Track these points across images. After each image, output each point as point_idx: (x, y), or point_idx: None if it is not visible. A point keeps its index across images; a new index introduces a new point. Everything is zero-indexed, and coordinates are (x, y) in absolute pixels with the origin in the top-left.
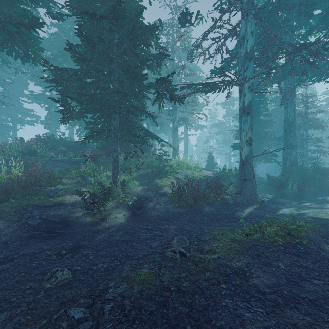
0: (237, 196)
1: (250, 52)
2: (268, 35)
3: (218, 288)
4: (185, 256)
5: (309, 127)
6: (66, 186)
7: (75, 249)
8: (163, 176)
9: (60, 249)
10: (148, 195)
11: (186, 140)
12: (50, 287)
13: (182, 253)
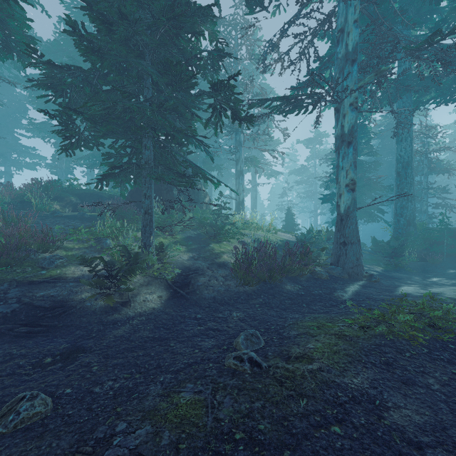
0: (333, 267)
1: (353, 51)
2: (378, 26)
3: (326, 433)
4: (260, 366)
5: (430, 171)
6: (70, 253)
7: (70, 354)
8: (222, 238)
9: (44, 355)
10: (198, 266)
11: (254, 191)
12: (1, 432)
13: (255, 361)
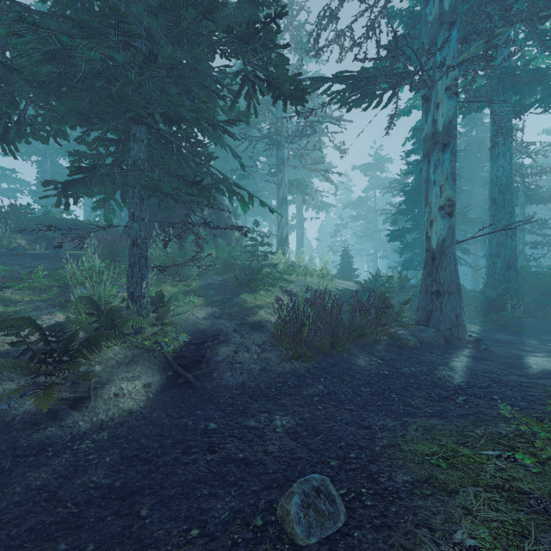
0: (422, 328)
1: (450, 10)
2: None
3: None
4: None
5: (528, 200)
6: (11, 309)
7: None
8: (258, 287)
9: None
10: (220, 329)
11: (301, 228)
12: None
13: None
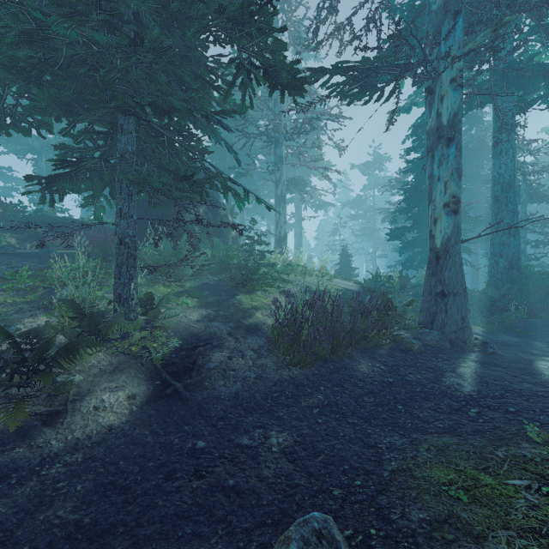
0: (426, 331)
1: None
2: None
3: None
4: None
5: (529, 198)
6: None
7: None
8: (255, 287)
9: None
10: (214, 333)
11: (299, 227)
12: None
13: None
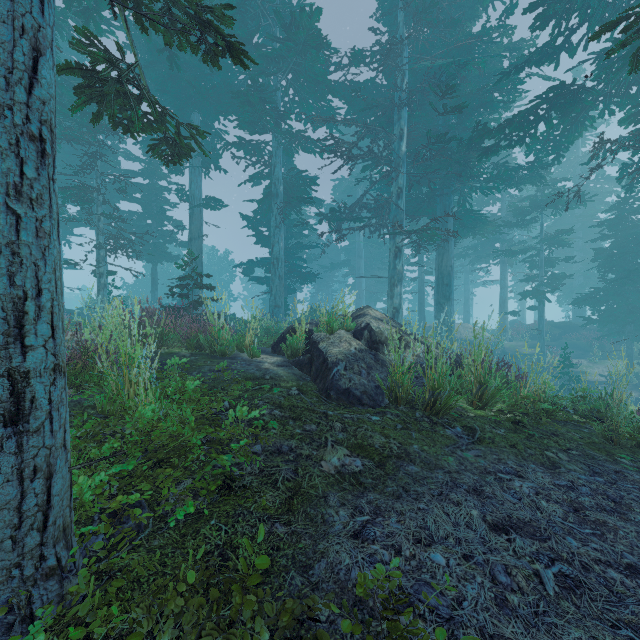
0: None
1: None
2: None
3: None
4: None
5: None
6: (583, 370)
7: None
8: None
9: None
10: None
11: None
12: None
13: None
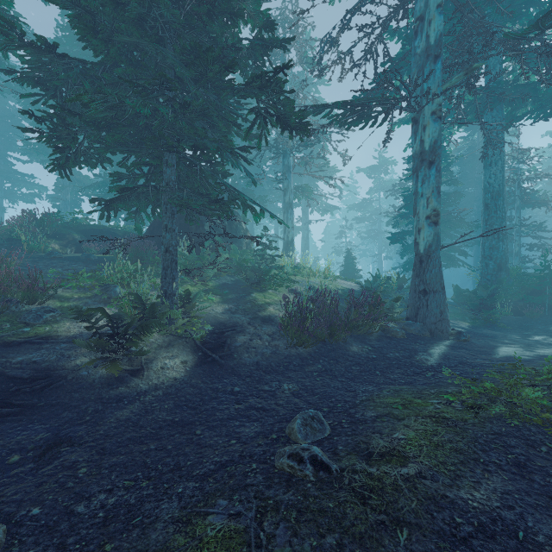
0: (410, 322)
1: (435, 45)
2: (468, 13)
3: None
4: (329, 470)
5: (524, 204)
6: (66, 304)
7: (50, 449)
8: (267, 286)
9: (10, 450)
10: (236, 322)
11: (306, 230)
12: None
13: (320, 461)
